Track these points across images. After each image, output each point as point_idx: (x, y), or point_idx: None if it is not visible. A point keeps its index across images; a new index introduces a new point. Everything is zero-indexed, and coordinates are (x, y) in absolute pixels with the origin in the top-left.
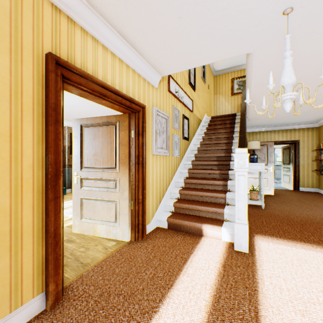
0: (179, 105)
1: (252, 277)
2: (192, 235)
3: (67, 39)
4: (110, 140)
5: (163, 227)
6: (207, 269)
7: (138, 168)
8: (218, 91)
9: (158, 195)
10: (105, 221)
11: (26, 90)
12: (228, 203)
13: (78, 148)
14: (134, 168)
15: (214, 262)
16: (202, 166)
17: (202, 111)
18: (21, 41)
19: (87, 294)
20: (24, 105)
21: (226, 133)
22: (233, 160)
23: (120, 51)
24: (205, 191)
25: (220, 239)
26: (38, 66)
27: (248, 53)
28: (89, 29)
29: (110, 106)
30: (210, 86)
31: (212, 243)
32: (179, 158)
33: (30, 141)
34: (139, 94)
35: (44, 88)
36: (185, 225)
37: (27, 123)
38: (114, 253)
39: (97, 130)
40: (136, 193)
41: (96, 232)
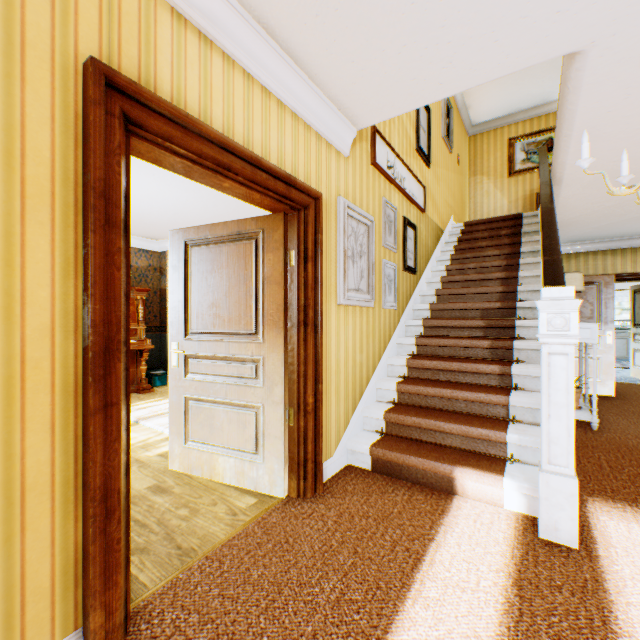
0: (396, 196)
1: (602, 626)
2: (429, 490)
3: (137, 32)
4: (245, 272)
5: (360, 467)
6: (475, 589)
7: (304, 335)
8: (478, 167)
9: (349, 395)
10: (234, 450)
11: (34, 148)
12: (516, 418)
13: (179, 291)
14: (296, 335)
15: (490, 569)
16: (447, 331)
17: (445, 211)
18: (22, 30)
19: (181, 636)
20: (30, 184)
21: (501, 257)
22: (521, 317)
23: (264, 67)
24: (457, 388)
25: (500, 505)
26: (65, 93)
27: (573, 52)
28: (190, 12)
29: (242, 194)
30: (462, 157)
31: (481, 515)
32: (395, 313)
33: (45, 269)
34: (306, 168)
35: (81, 144)
36: (413, 467)
37: (37, 227)
38: (251, 527)
39: (218, 253)
40: (301, 390)
41: (216, 473)
